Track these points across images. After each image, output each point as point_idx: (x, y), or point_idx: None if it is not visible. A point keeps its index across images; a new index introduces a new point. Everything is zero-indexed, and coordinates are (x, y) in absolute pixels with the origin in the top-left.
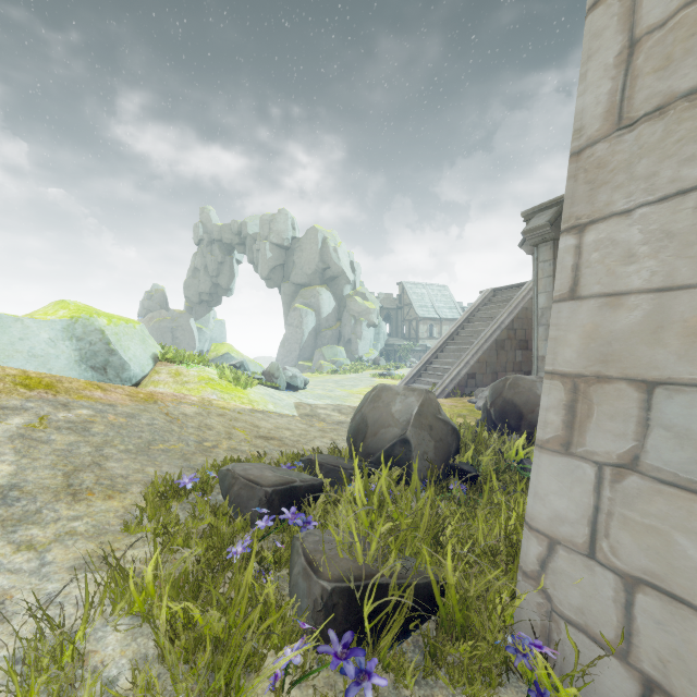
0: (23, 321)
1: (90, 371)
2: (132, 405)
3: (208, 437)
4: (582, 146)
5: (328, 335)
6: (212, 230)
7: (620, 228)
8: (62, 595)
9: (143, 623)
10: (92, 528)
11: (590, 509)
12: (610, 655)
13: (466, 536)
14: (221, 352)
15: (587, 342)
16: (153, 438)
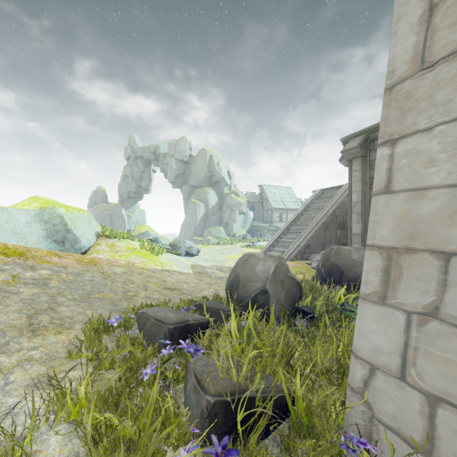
0: (8, 210)
1: (54, 244)
2: (79, 267)
3: (131, 288)
4: (393, 83)
5: (213, 220)
6: (137, 150)
7: (423, 141)
8: (19, 407)
9: (77, 427)
10: (44, 356)
11: (401, 344)
12: (417, 452)
13: (308, 359)
14: (142, 231)
15: (398, 224)
16: (92, 290)
